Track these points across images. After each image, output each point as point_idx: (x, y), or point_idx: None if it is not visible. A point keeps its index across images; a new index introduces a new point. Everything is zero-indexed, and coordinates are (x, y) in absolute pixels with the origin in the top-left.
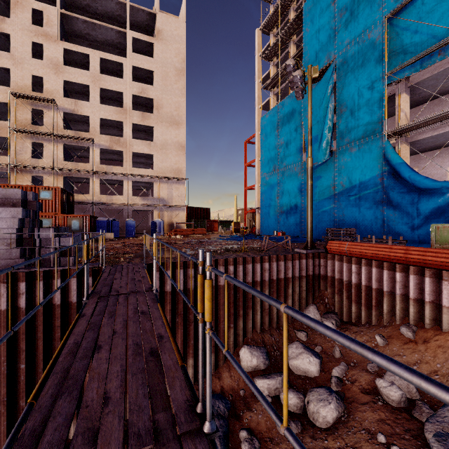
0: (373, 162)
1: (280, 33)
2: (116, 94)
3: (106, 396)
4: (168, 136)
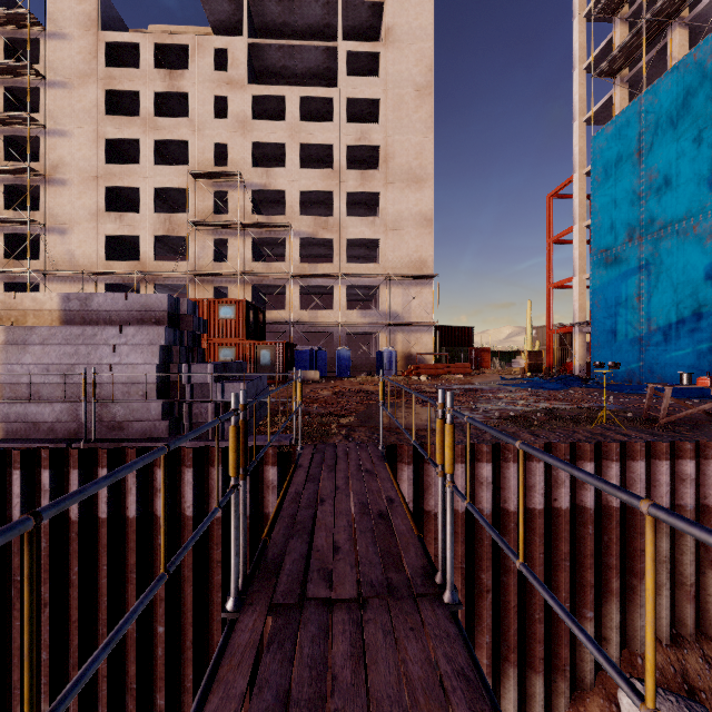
0: None
1: None
2: (322, 150)
3: None
4: (403, 205)
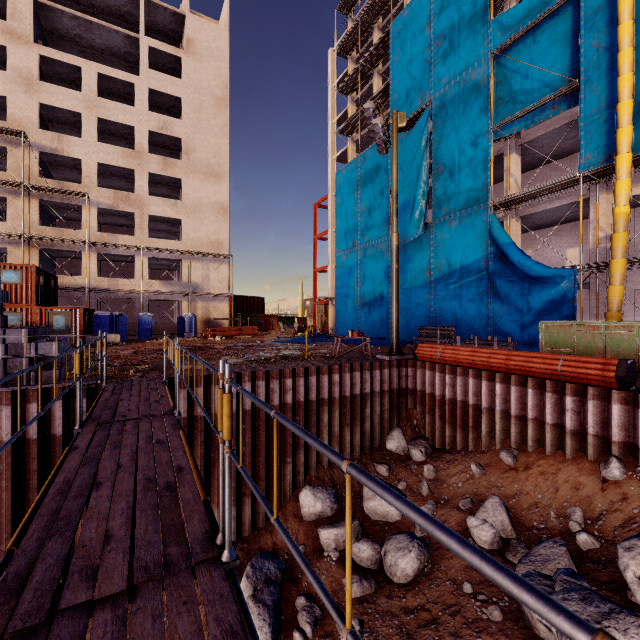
0: (477, 240)
1: (361, 58)
2: (123, 128)
3: (108, 534)
4: (203, 193)
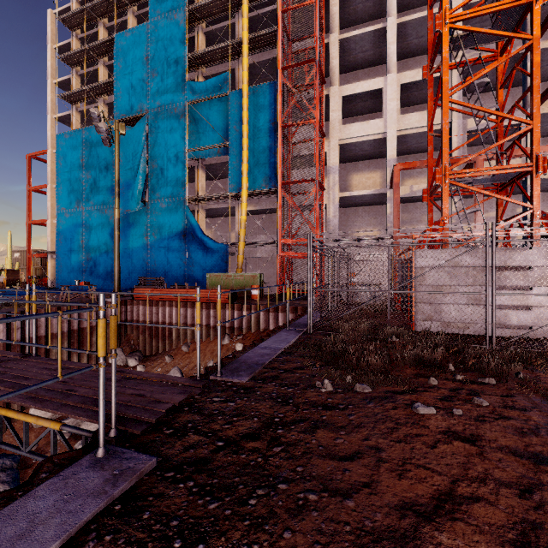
0: (179, 220)
1: (86, 39)
2: None
3: None
4: None
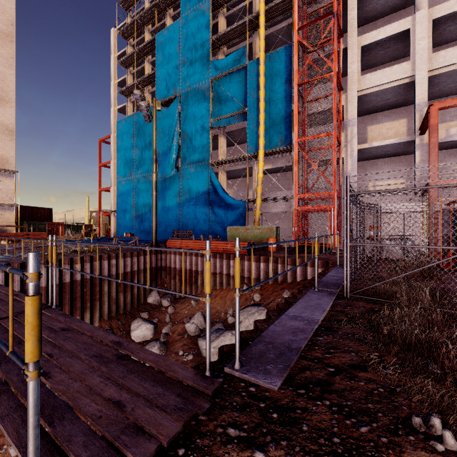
0: (204, 181)
1: (137, 45)
2: None
3: None
4: None
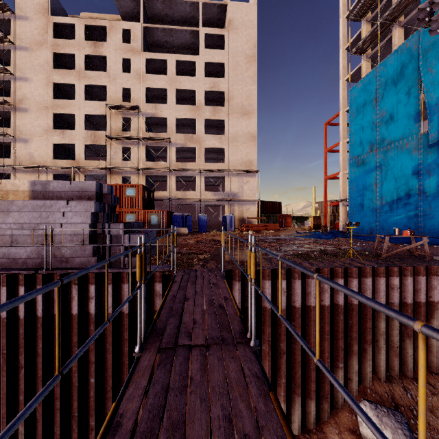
0: None
1: None
2: (189, 93)
3: None
4: (239, 127)
